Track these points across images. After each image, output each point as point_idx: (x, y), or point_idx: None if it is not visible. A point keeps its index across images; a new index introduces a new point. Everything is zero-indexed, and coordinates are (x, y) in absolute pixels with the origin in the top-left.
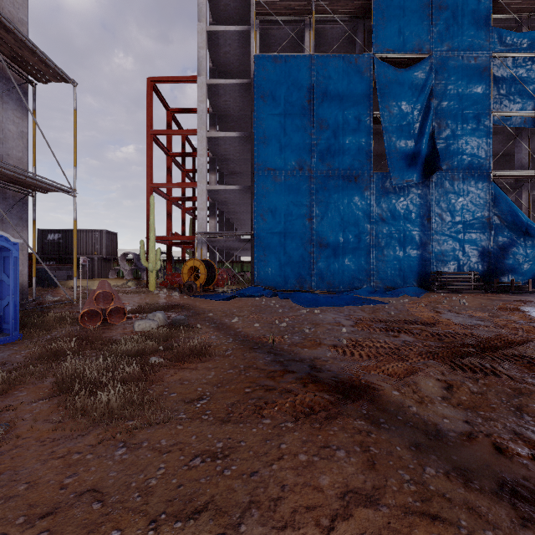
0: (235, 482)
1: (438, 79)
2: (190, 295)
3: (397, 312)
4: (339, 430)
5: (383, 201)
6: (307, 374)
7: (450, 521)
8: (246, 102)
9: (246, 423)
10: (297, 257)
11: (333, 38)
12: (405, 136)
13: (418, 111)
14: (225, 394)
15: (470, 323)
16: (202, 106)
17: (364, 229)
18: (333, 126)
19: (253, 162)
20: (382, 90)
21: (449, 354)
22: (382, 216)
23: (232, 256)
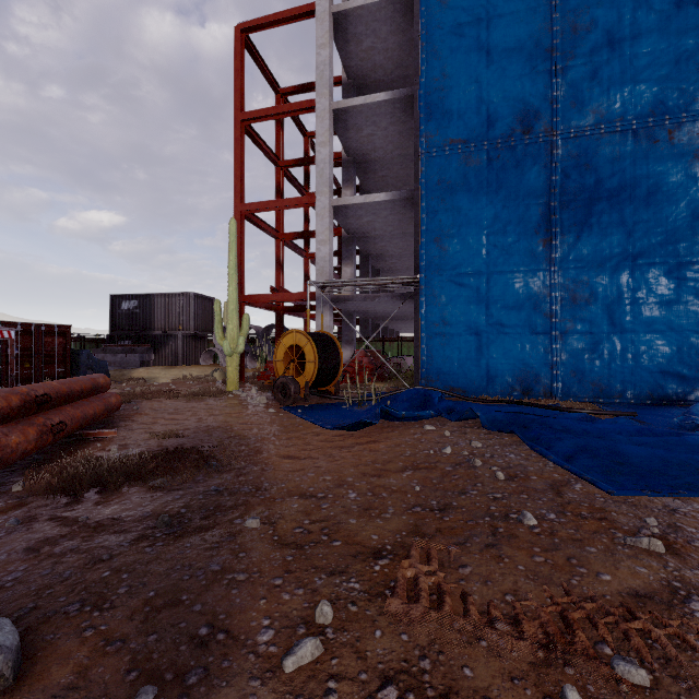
0: None
1: None
2: (285, 405)
3: None
4: None
5: None
6: None
7: None
8: (405, 45)
9: None
10: (515, 326)
11: None
12: None
13: None
14: None
15: None
16: (324, 54)
17: (693, 254)
18: (608, 20)
19: (419, 142)
20: None
21: None
22: None
23: (385, 331)
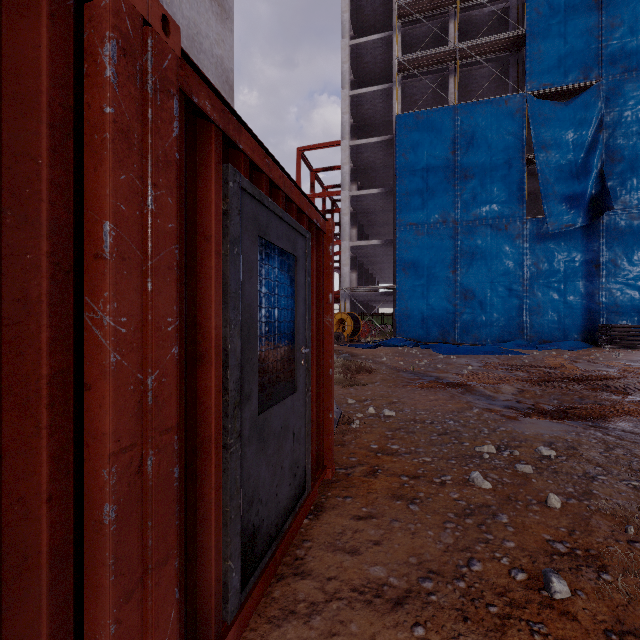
0: (397, 395)
1: (610, 107)
2: (338, 344)
3: (532, 360)
4: (443, 392)
5: (538, 248)
6: (432, 380)
7: (473, 404)
8: (387, 155)
9: (399, 388)
10: (440, 310)
11: (482, 76)
12: (565, 176)
13: (582, 147)
14: (387, 382)
15: (595, 369)
16: (346, 168)
17: (515, 279)
18: (480, 175)
19: (395, 217)
20: (537, 130)
21: (540, 380)
22: (537, 264)
23: (371, 308)
